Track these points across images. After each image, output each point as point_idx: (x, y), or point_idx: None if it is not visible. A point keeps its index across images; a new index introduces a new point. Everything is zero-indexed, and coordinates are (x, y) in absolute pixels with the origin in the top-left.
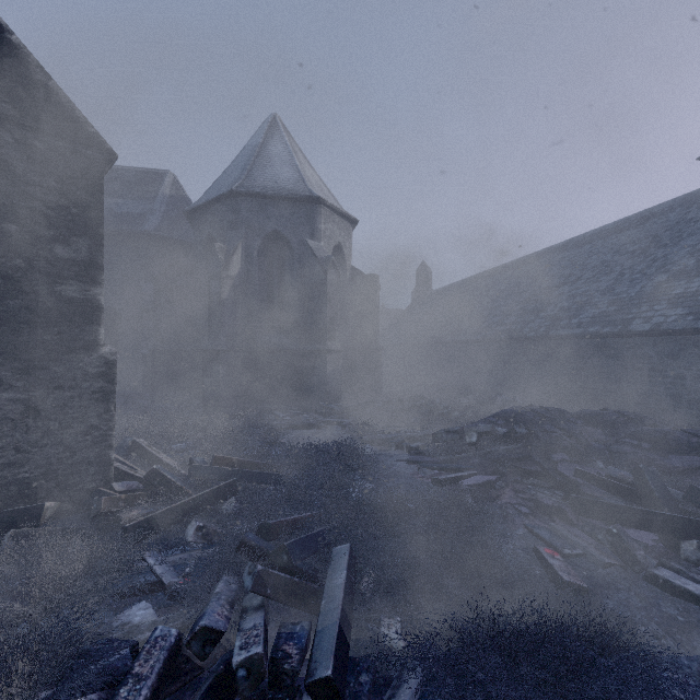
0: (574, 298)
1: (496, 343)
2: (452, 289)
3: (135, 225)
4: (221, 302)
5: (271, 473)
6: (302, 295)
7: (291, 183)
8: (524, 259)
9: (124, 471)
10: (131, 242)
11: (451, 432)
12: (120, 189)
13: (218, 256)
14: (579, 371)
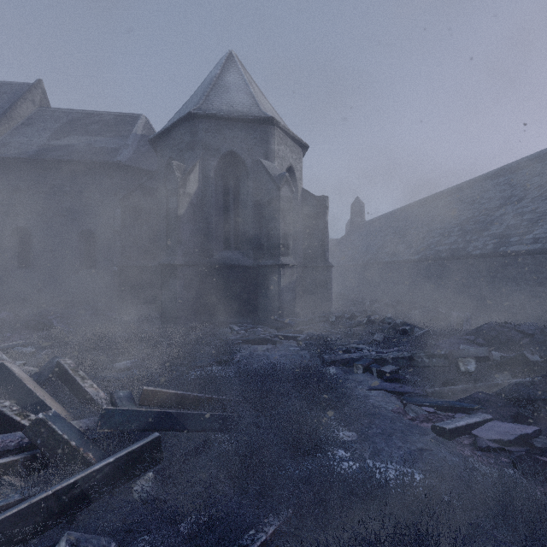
0: (522, 215)
1: (436, 262)
2: (384, 218)
3: (109, 157)
4: (178, 218)
5: (217, 413)
6: (256, 213)
7: (246, 107)
8: (455, 188)
9: (7, 417)
10: (106, 172)
11: (435, 356)
12: (100, 129)
13: (175, 173)
14: (536, 287)
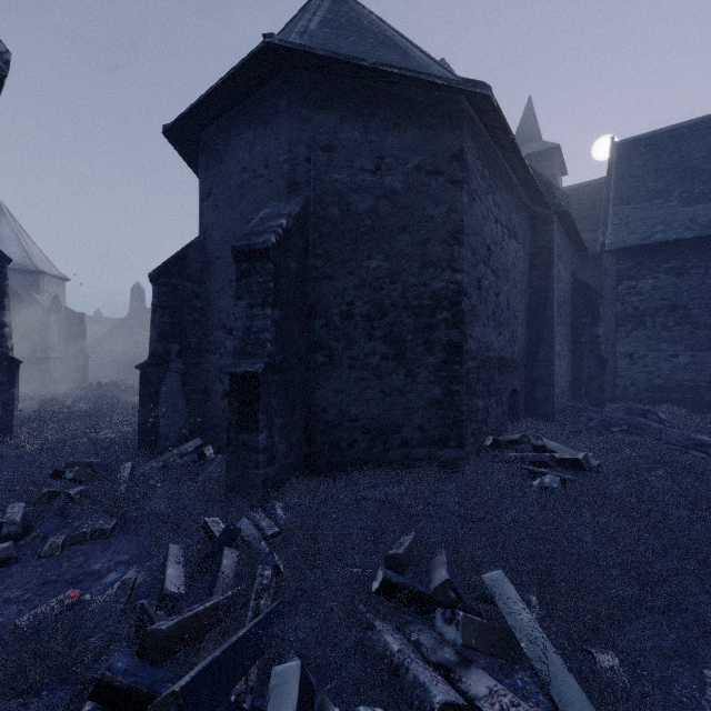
0: None
1: None
2: None
3: None
4: None
5: (37, 399)
6: (30, 326)
7: (21, 259)
8: None
9: None
10: None
11: (116, 387)
12: None
13: None
14: None
